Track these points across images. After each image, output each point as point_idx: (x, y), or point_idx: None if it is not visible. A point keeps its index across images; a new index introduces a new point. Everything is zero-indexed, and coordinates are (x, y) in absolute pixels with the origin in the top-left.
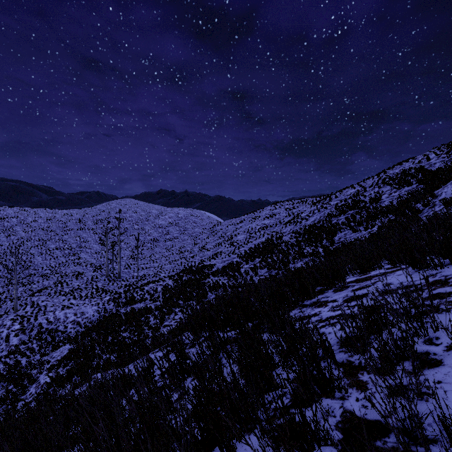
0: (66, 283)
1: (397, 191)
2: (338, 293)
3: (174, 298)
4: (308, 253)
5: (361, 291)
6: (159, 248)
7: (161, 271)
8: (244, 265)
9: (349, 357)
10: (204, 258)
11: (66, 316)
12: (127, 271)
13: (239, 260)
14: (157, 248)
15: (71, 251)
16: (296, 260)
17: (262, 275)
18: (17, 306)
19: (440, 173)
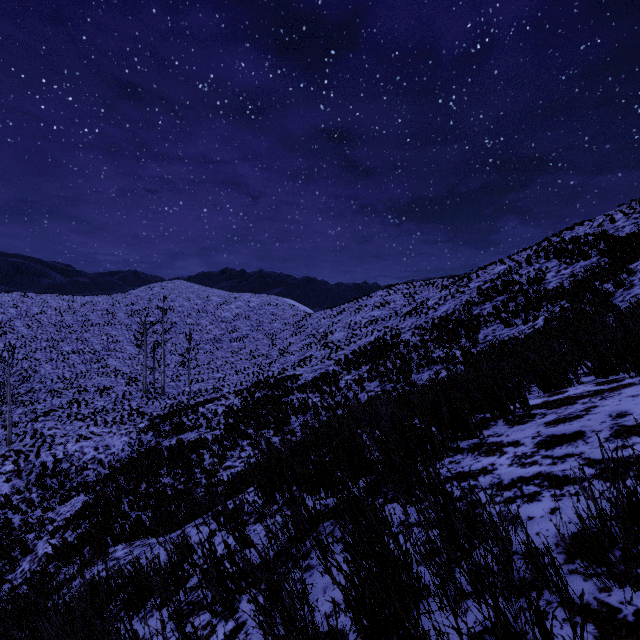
0: (85, 402)
1: (568, 268)
2: (518, 428)
3: (242, 425)
4: (439, 358)
5: (566, 426)
6: (221, 351)
7: (224, 385)
8: (344, 376)
9: (602, 593)
10: (286, 365)
11: (82, 451)
12: (175, 385)
13: (336, 368)
14: (218, 352)
15: (95, 355)
16: (422, 368)
17: (371, 390)
18: (11, 436)
19: (633, 240)
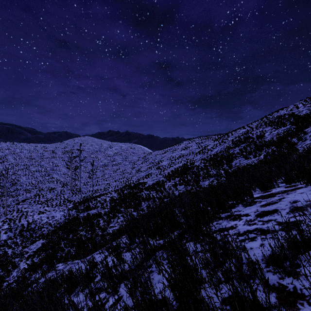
0: (42, 195)
1: (276, 130)
2: (248, 208)
3: (118, 206)
4: (213, 174)
5: (270, 207)
6: (108, 170)
7: (109, 187)
8: (167, 183)
9: (280, 280)
10: (139, 177)
11: (41, 219)
12: (85, 187)
13: (164, 179)
14: (106, 171)
15: (46, 172)
16: (205, 179)
17: (180, 189)
18: (6, 211)
19: (307, 117)
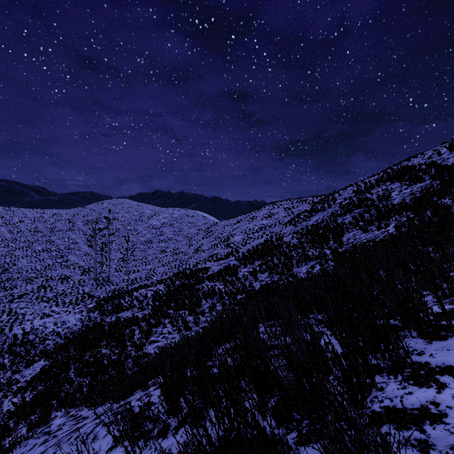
0: (50, 288)
1: (408, 188)
2: (441, 345)
3: (165, 306)
4: (313, 255)
5: None
6: (152, 249)
7: (153, 274)
8: (241, 269)
9: None
10: (199, 260)
11: (44, 325)
12: (117, 274)
13: (236, 263)
14: (150, 250)
15: (59, 252)
16: (301, 263)
17: (262, 280)
18: None
19: None
